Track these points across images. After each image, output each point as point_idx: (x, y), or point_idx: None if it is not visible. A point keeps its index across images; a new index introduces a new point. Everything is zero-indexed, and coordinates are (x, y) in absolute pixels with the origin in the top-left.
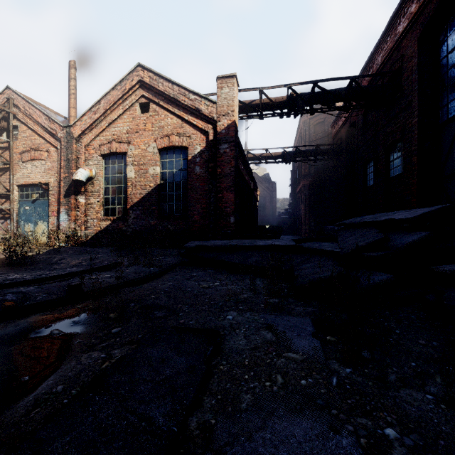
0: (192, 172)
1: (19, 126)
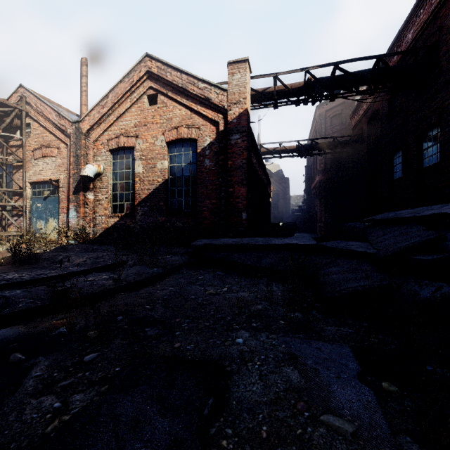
0: (201, 165)
1: (31, 123)
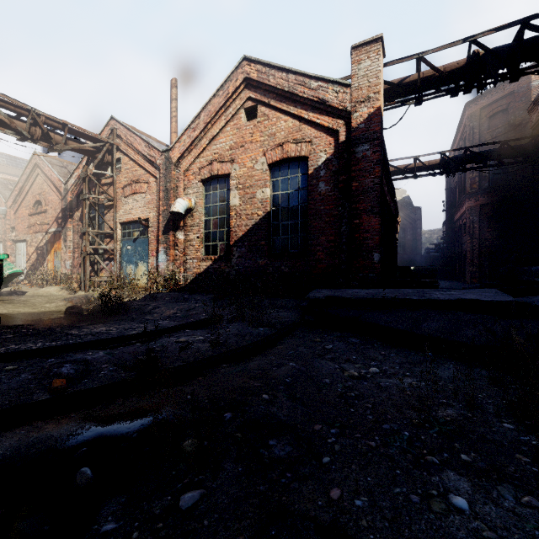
0: (314, 191)
1: (122, 158)
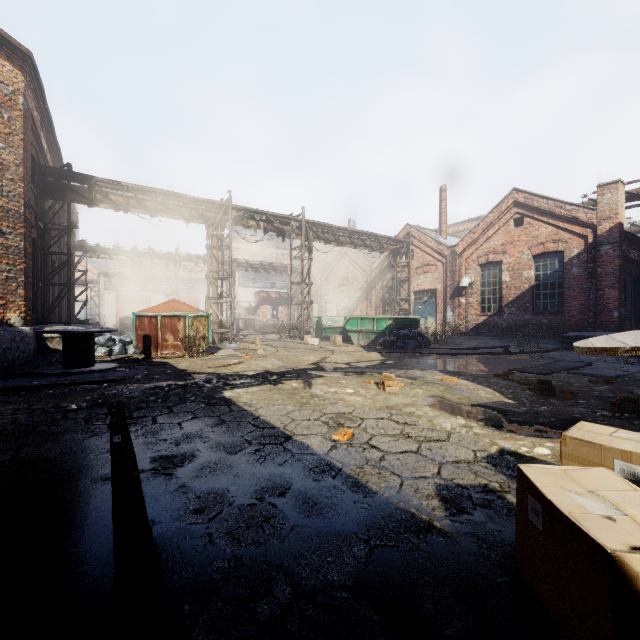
0: (568, 273)
1: (414, 249)
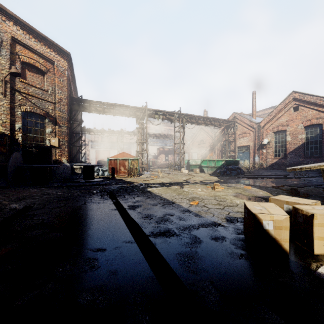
0: None
1: (237, 125)
